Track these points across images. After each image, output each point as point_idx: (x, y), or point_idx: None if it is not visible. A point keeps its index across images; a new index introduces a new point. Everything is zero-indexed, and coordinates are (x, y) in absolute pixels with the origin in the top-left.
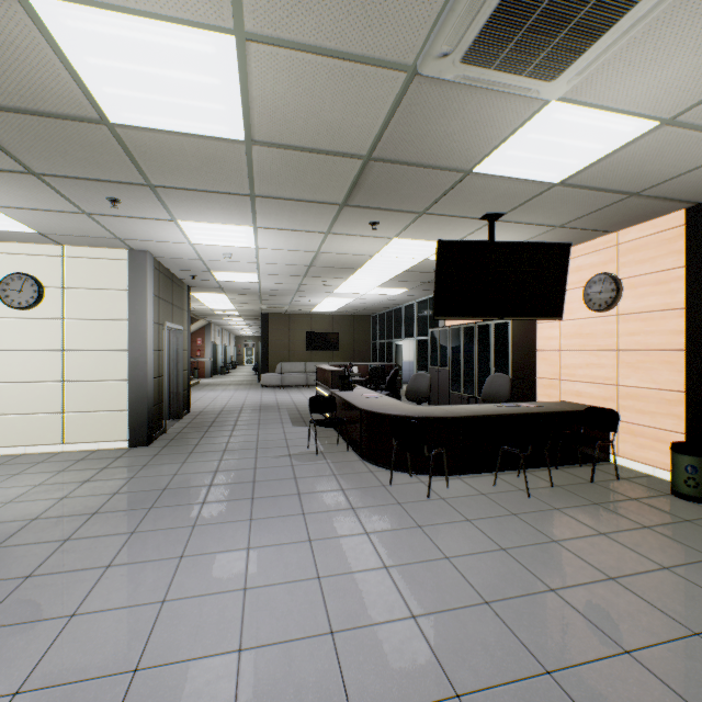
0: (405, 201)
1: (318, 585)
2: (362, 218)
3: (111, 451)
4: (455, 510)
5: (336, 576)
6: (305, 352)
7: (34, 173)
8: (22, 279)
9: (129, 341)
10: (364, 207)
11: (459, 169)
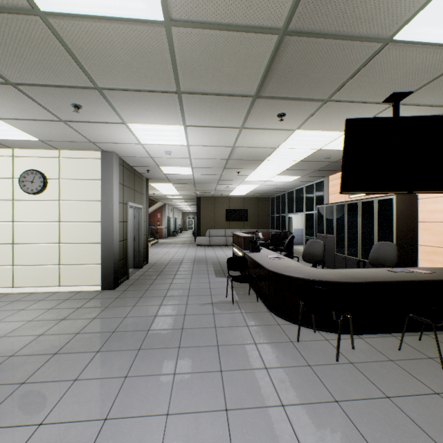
0: (312, 87)
1: None
2: (271, 110)
3: (89, 293)
4: (369, 381)
5: None
6: (225, 222)
7: (12, 84)
8: (33, 173)
9: (102, 215)
10: (274, 98)
11: (378, 37)
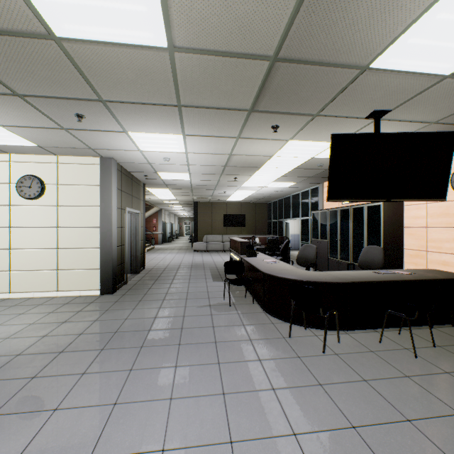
0: (302, 103)
1: (230, 452)
2: (265, 123)
3: (87, 297)
4: (350, 368)
5: (247, 442)
6: (222, 228)
7: (18, 95)
8: (31, 179)
9: (100, 221)
10: (268, 112)
11: (356, 65)
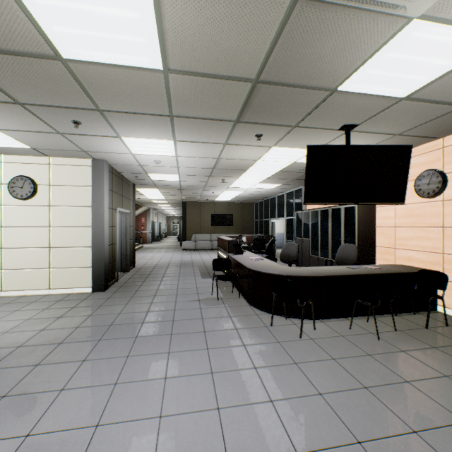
0: (282, 117)
1: (218, 416)
2: (250, 132)
3: (80, 294)
4: (322, 349)
5: (231, 408)
6: (210, 227)
7: (19, 103)
8: (23, 179)
9: (92, 220)
10: (252, 123)
11: (326, 88)
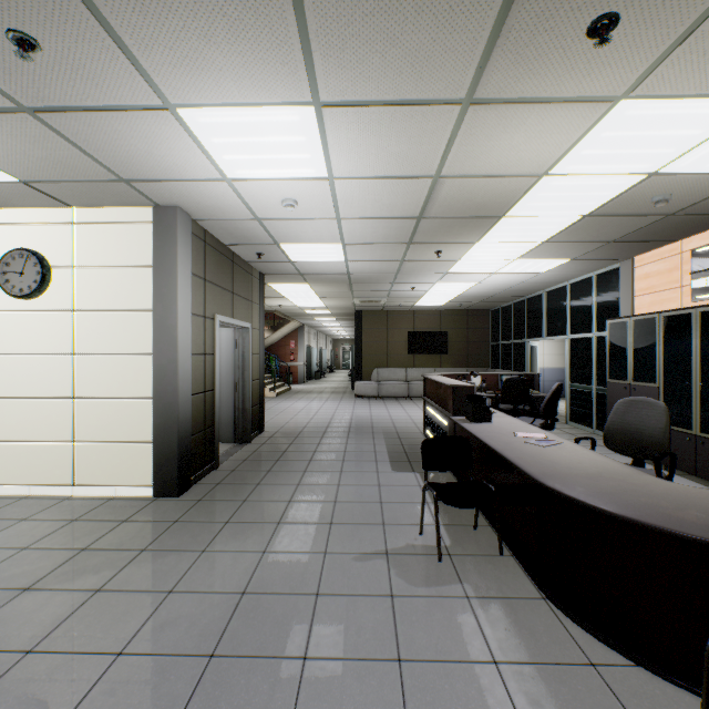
0: None
1: None
2: (576, 4)
3: (125, 503)
4: None
5: None
6: (406, 356)
7: None
8: (24, 256)
9: (154, 341)
10: None
11: None
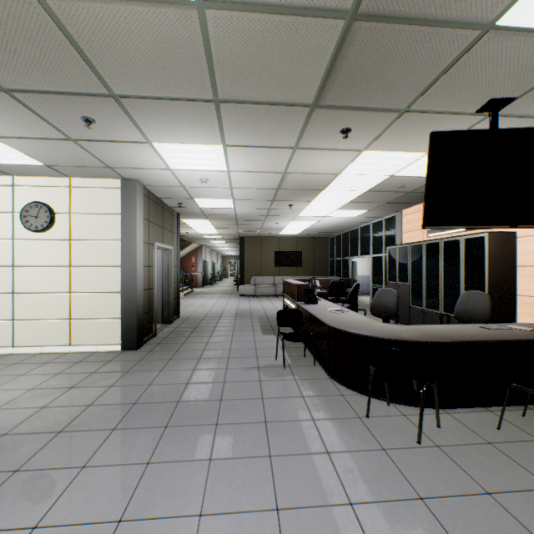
0: (387, 92)
1: None
2: (333, 125)
3: (106, 354)
4: (462, 470)
5: None
6: (274, 268)
7: (5, 90)
8: (38, 206)
9: (122, 258)
10: (337, 108)
11: (476, 22)
